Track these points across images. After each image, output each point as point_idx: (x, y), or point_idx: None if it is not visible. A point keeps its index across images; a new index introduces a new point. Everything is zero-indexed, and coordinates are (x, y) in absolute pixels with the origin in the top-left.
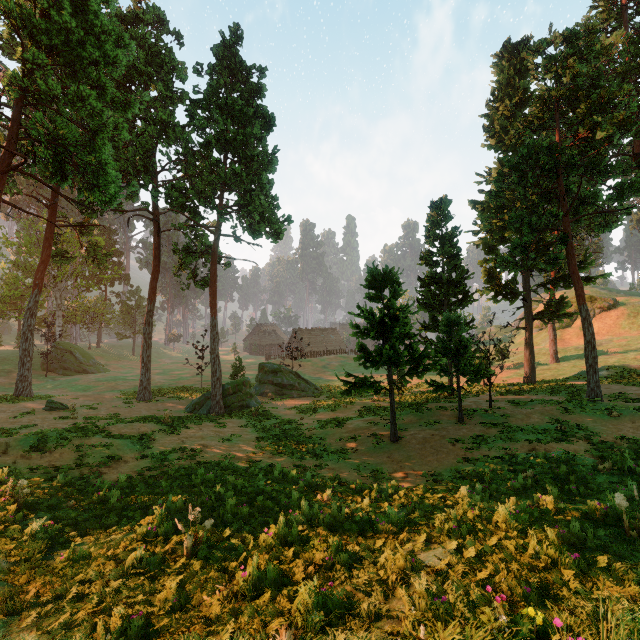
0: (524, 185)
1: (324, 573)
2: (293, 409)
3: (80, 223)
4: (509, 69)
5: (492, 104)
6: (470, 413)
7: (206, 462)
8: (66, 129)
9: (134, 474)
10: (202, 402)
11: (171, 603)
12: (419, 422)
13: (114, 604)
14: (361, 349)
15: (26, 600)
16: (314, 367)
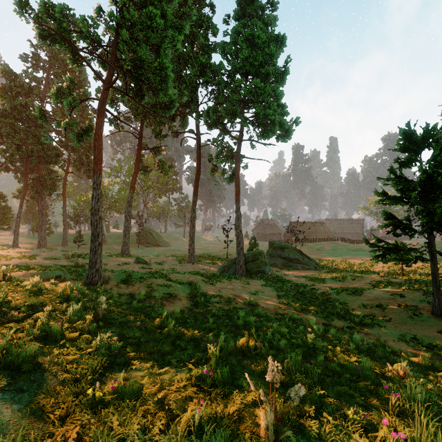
0: None
1: None
2: (301, 277)
3: (154, 147)
4: None
5: None
6: None
7: (241, 308)
8: (142, 52)
9: (185, 309)
10: (229, 266)
11: None
12: None
13: None
14: (389, 216)
15: None
16: (309, 249)
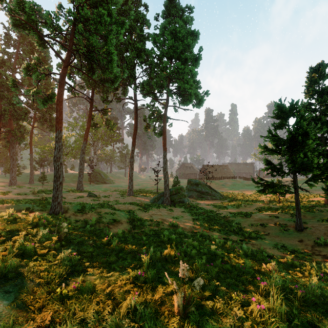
0: None
1: None
2: (210, 205)
3: (102, 109)
4: None
5: None
6: None
7: (166, 228)
8: (93, 40)
9: (126, 230)
10: (158, 197)
11: None
12: (314, 219)
13: None
14: (268, 163)
15: None
16: (216, 185)
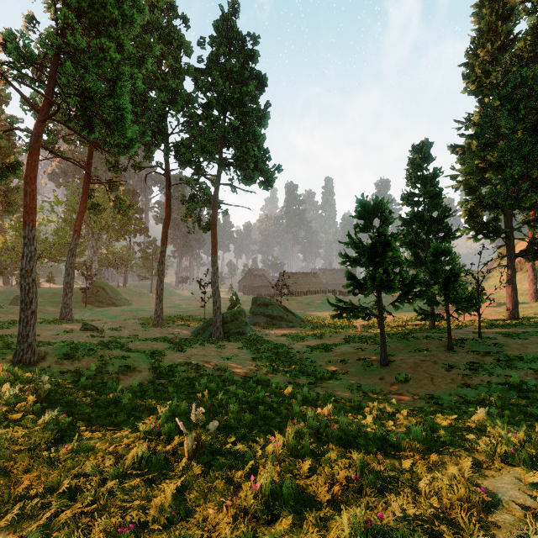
0: (514, 118)
1: (355, 495)
2: (283, 336)
3: (109, 181)
4: (490, 16)
5: (471, 53)
6: (459, 342)
7: (208, 374)
8: (92, 82)
9: (146, 382)
10: (205, 328)
11: (169, 515)
12: (406, 349)
13: (106, 509)
14: (350, 277)
15: (16, 493)
16: (299, 304)
